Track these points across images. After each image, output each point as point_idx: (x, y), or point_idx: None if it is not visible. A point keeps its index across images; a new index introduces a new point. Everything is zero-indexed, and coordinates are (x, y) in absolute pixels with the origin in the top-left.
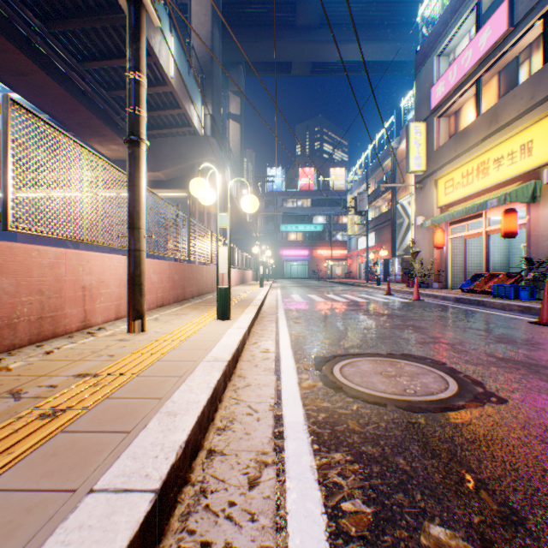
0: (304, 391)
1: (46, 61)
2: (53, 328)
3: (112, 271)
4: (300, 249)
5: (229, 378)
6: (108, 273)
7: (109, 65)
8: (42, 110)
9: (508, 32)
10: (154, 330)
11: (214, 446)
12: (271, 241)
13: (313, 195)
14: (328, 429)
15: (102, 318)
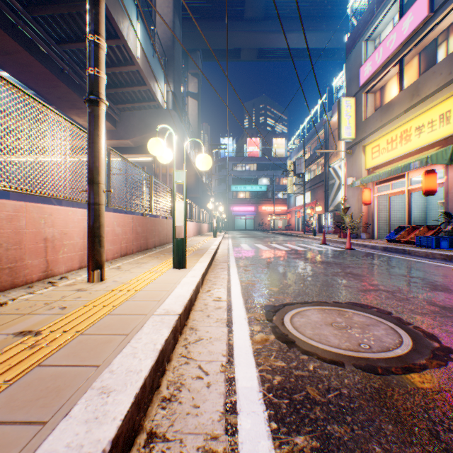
0: (256, 347)
1: (29, 42)
2: (11, 279)
3: (76, 224)
4: (248, 206)
5: (181, 331)
6: (71, 226)
7: (84, 47)
8: (27, 85)
9: (428, 17)
10: (113, 279)
11: (156, 427)
12: (224, 199)
13: (259, 161)
14: (285, 398)
15: (65, 268)
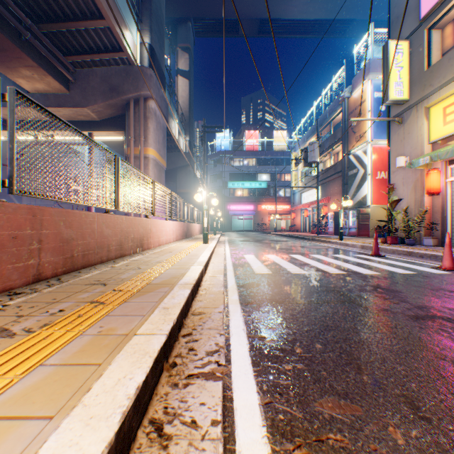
0: None
1: None
2: None
3: None
4: (246, 204)
5: None
6: None
7: None
8: None
9: None
10: None
11: None
12: (220, 197)
13: (258, 155)
14: None
15: None
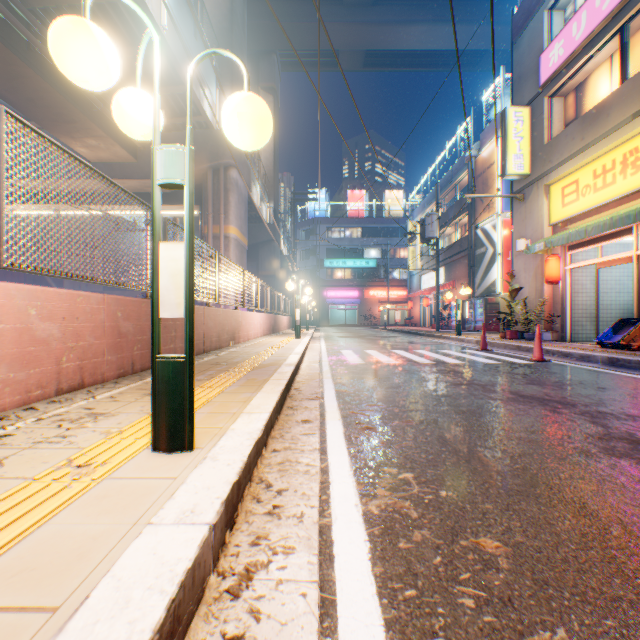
0: None
1: None
2: None
3: None
4: (349, 289)
5: None
6: None
7: (64, 1)
8: None
9: None
10: None
11: None
12: (313, 280)
13: (365, 223)
14: None
15: None
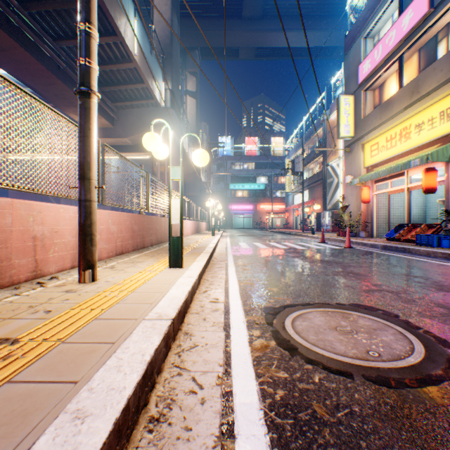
0: (256, 354)
1: (25, 38)
2: None
3: (67, 222)
4: (246, 204)
5: (174, 337)
6: (63, 223)
7: None
8: (23, 82)
9: (428, 13)
10: (106, 279)
11: None
12: (222, 198)
13: (257, 159)
14: (290, 418)
15: (56, 268)
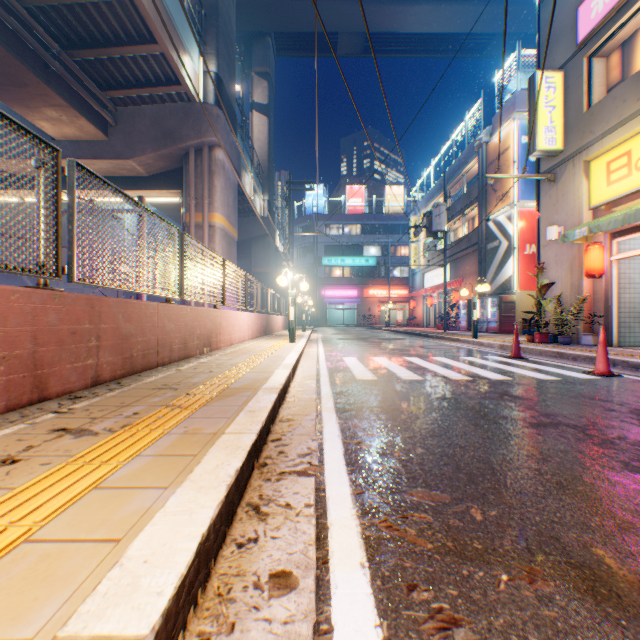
0: None
1: None
2: None
3: None
4: (348, 288)
5: None
6: None
7: None
8: None
9: None
10: None
11: None
12: (311, 279)
13: (364, 220)
14: None
15: None
